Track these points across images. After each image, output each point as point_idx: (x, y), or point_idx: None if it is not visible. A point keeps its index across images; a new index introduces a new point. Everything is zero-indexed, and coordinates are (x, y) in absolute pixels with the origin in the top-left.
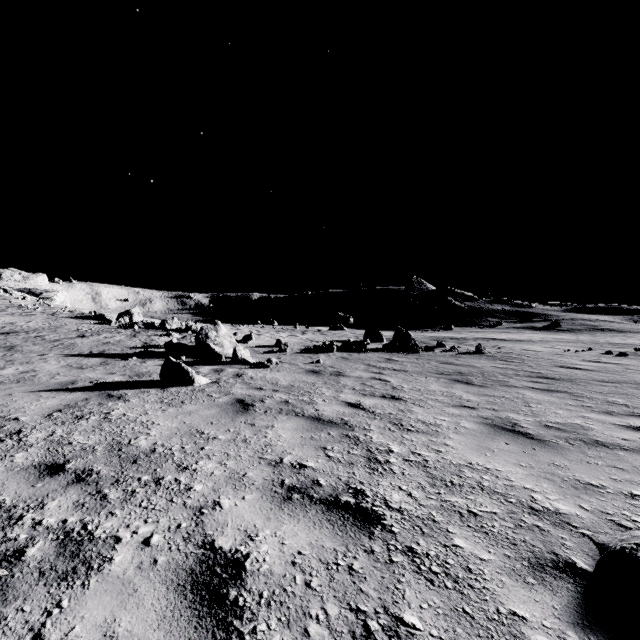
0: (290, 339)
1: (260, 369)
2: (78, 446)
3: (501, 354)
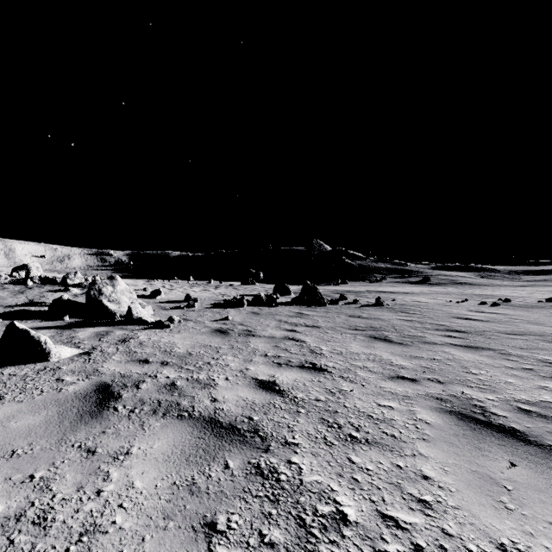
0: (202, 294)
1: (157, 330)
2: None
3: (398, 306)
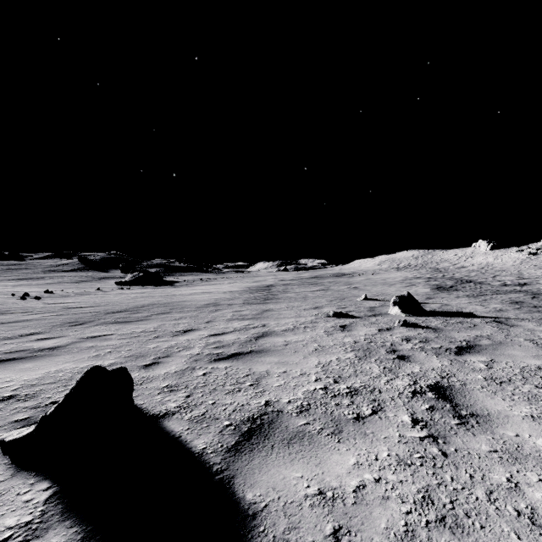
0: None
1: None
2: (382, 364)
3: None
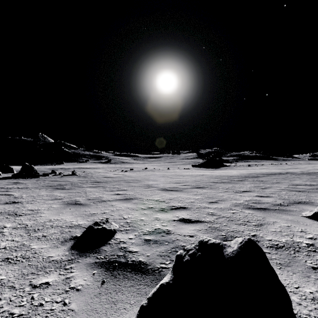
0: None
1: None
2: None
3: (84, 174)
